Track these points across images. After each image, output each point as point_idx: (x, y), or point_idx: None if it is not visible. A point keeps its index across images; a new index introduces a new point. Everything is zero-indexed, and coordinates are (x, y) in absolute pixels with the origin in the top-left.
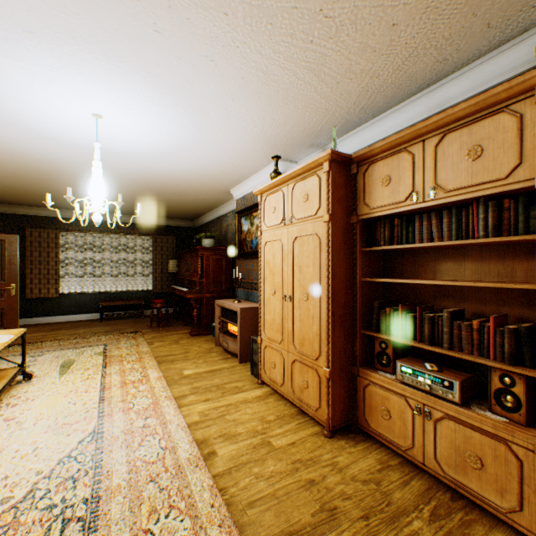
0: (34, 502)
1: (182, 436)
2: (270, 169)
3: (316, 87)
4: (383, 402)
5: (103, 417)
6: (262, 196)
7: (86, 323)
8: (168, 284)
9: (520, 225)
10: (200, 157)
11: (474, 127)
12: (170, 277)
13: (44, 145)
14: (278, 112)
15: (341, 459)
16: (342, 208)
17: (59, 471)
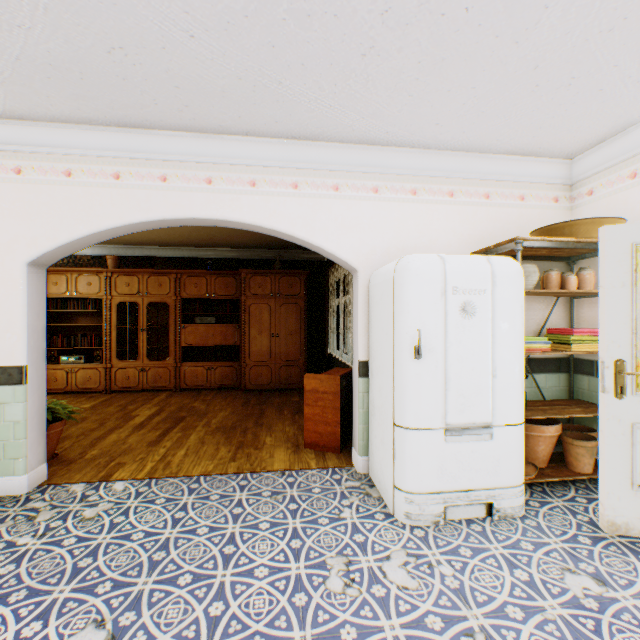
0: None
1: None
2: None
3: None
4: (55, 375)
5: None
6: None
7: None
8: None
9: (102, 307)
10: None
11: (90, 276)
12: None
13: None
14: None
15: None
16: None
17: None
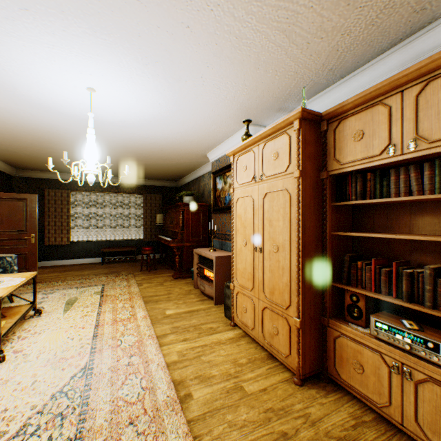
0: (25, 438)
1: (161, 376)
2: (241, 133)
3: (287, 49)
4: (356, 355)
5: (94, 353)
6: (234, 157)
7: (91, 266)
8: (156, 234)
9: None
10: (180, 125)
11: None
12: (157, 228)
13: (51, 118)
14: (249, 77)
15: (313, 410)
16: (312, 164)
17: (51, 407)
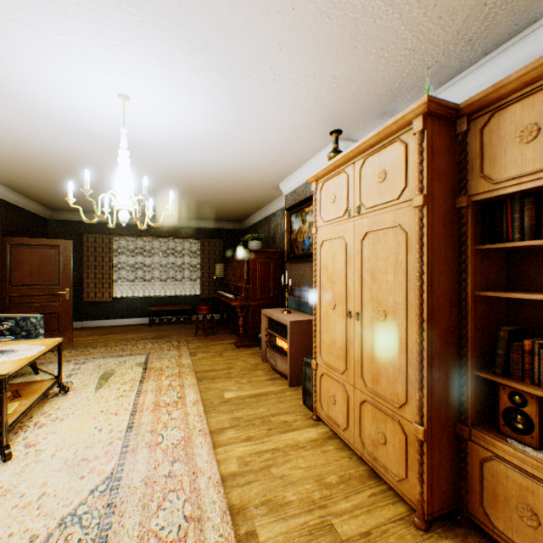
0: None
1: (212, 499)
2: (325, 153)
3: (402, 9)
4: (523, 495)
5: (126, 453)
6: (317, 183)
7: (136, 328)
8: (215, 289)
9: None
10: (243, 144)
11: None
12: (217, 282)
13: (80, 141)
14: (341, 64)
15: None
16: (443, 185)
17: (56, 540)
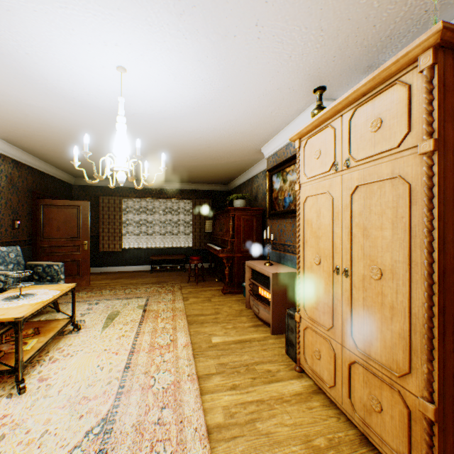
0: None
1: None
2: (306, 114)
3: None
4: None
5: (121, 394)
6: (301, 141)
7: (140, 274)
8: (205, 242)
9: None
10: (228, 110)
11: None
12: (207, 236)
13: (90, 115)
14: (329, 13)
15: None
16: None
17: None
